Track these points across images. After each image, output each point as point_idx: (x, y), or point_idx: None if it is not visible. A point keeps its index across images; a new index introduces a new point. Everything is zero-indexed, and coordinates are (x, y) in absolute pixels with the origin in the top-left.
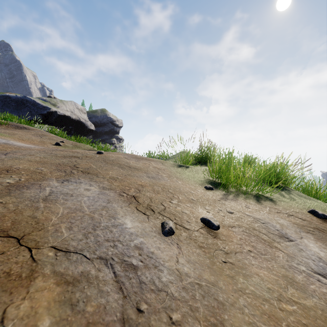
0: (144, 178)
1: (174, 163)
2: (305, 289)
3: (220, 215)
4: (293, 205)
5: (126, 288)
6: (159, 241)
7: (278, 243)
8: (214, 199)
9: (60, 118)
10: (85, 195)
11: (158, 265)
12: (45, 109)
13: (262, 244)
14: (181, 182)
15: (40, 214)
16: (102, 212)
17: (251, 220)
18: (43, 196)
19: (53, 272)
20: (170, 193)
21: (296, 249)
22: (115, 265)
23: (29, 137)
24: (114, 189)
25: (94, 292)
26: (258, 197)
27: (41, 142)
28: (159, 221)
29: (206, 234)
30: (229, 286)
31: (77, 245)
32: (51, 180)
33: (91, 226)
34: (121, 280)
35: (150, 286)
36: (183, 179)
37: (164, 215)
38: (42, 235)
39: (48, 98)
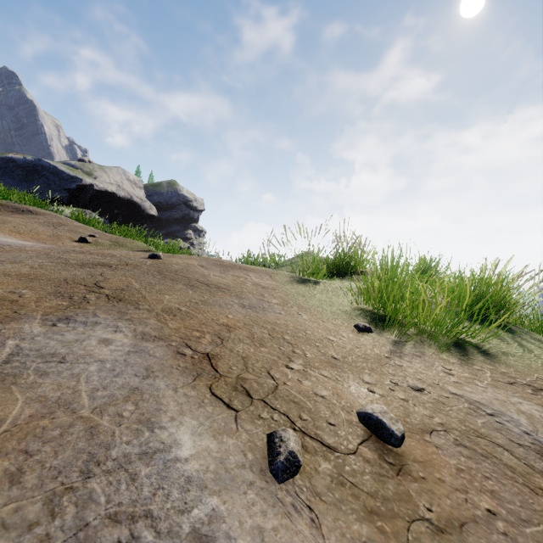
0: (235, 308)
1: (293, 276)
2: None
3: (399, 397)
4: (532, 364)
5: None
6: (262, 502)
7: None
8: (378, 354)
9: (99, 196)
10: (96, 357)
11: None
12: (73, 180)
13: (512, 485)
14: (308, 315)
15: None
16: (125, 409)
17: (464, 409)
18: None
19: None
20: (288, 344)
21: None
22: None
23: (32, 228)
24: (166, 338)
25: None
26: (462, 348)
27: (52, 236)
28: (263, 427)
29: (377, 463)
30: None
31: None
32: (31, 318)
33: (82, 462)
34: None
35: None
36: (310, 309)
37: (274, 406)
38: None
39: (78, 163)
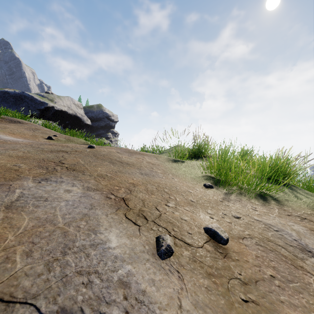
0: (137, 174)
1: (169, 158)
2: None
3: (226, 221)
4: (302, 205)
5: None
6: (153, 268)
7: (302, 260)
8: (216, 199)
9: (57, 113)
10: (63, 199)
11: None
12: (42, 104)
13: (285, 264)
14: (177, 179)
15: None
16: (81, 224)
17: (262, 228)
18: (7, 202)
19: None
20: (166, 194)
21: None
22: None
23: (21, 131)
24: (100, 189)
25: None
26: (263, 197)
27: (32, 136)
28: (153, 234)
29: (213, 252)
30: None
31: (31, 286)
32: (27, 179)
33: (61, 248)
34: None
35: None
36: (179, 176)
37: (159, 224)
38: None
39: (45, 94)
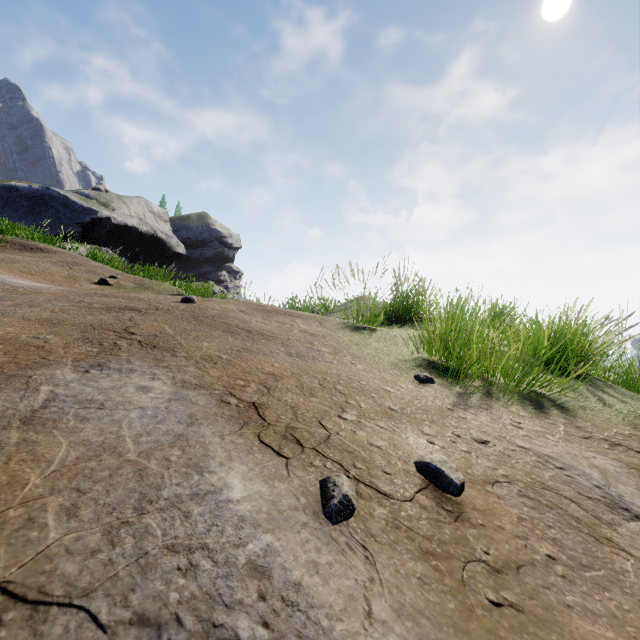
0: (281, 356)
1: (346, 322)
2: None
3: (460, 449)
4: (612, 418)
5: None
6: (316, 540)
7: (611, 527)
8: (440, 405)
9: (117, 232)
10: (136, 404)
11: (315, 634)
12: (87, 212)
13: (576, 534)
14: (362, 365)
15: None
16: (172, 454)
17: (532, 462)
18: (25, 412)
19: None
20: (340, 395)
21: None
22: None
23: (44, 268)
24: (208, 386)
25: None
26: (535, 401)
27: (68, 277)
28: (315, 474)
29: (434, 510)
30: None
31: (78, 573)
32: (62, 365)
33: (134, 500)
34: None
35: None
36: (365, 359)
37: (326, 455)
38: None
39: (93, 192)
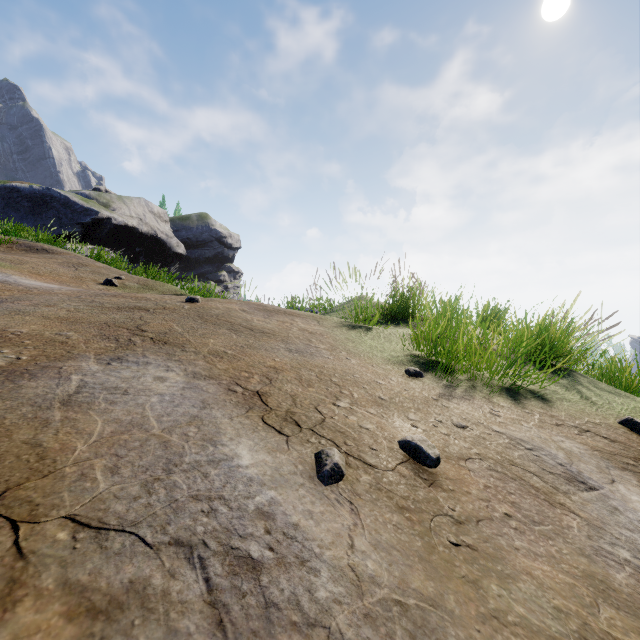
0: (281, 352)
1: (343, 321)
2: (636, 607)
3: (441, 432)
4: (587, 409)
5: (233, 622)
6: (311, 496)
7: (566, 495)
8: (426, 396)
9: (118, 232)
10: (155, 391)
11: (309, 557)
12: (87, 213)
13: (533, 499)
14: (357, 360)
15: (51, 436)
16: (189, 431)
17: (504, 444)
18: (62, 396)
19: (64, 583)
20: (335, 386)
21: (605, 508)
22: (211, 561)
23: (52, 269)
24: (217, 377)
25: (157, 634)
26: (516, 393)
27: (75, 278)
28: (311, 449)
29: (412, 478)
30: (469, 607)
31: (126, 511)
32: (86, 358)
33: (162, 464)
34: (223, 600)
35: (289, 613)
36: (360, 355)
37: (321, 434)
38: (49, 489)
39: (94, 193)
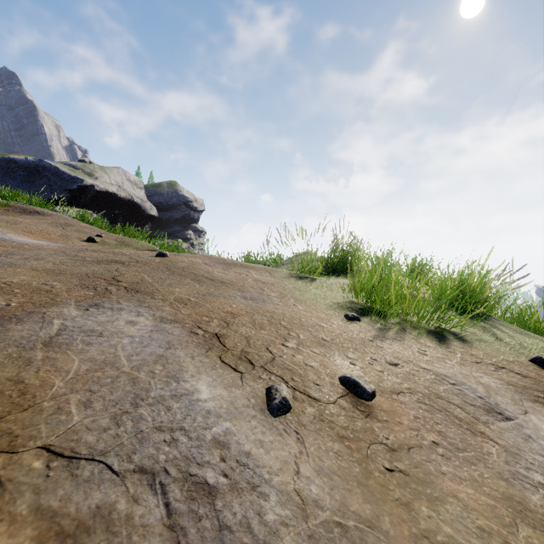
0: (238, 299)
1: (291, 273)
2: None
3: (376, 369)
4: (501, 348)
5: None
6: (262, 427)
7: (486, 424)
8: (363, 337)
9: (100, 197)
10: (126, 334)
11: (259, 482)
12: (74, 181)
13: (457, 429)
14: (303, 306)
15: (33, 374)
16: (156, 368)
17: (431, 379)
18: (44, 338)
19: (36, 509)
20: (284, 329)
21: (520, 436)
22: (171, 487)
23: (42, 228)
24: (181, 321)
25: None
26: (440, 335)
27: (62, 236)
28: (263, 384)
29: (350, 410)
30: (402, 528)
31: (96, 442)
32: (67, 304)
33: (130, 398)
34: (181, 524)
35: (241, 535)
36: (306, 301)
37: (271, 371)
38: (28, 421)
39: (79, 164)
